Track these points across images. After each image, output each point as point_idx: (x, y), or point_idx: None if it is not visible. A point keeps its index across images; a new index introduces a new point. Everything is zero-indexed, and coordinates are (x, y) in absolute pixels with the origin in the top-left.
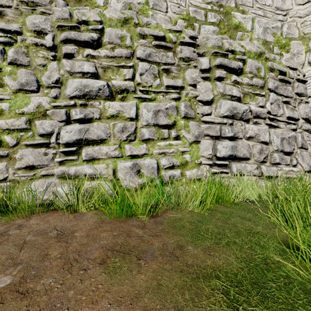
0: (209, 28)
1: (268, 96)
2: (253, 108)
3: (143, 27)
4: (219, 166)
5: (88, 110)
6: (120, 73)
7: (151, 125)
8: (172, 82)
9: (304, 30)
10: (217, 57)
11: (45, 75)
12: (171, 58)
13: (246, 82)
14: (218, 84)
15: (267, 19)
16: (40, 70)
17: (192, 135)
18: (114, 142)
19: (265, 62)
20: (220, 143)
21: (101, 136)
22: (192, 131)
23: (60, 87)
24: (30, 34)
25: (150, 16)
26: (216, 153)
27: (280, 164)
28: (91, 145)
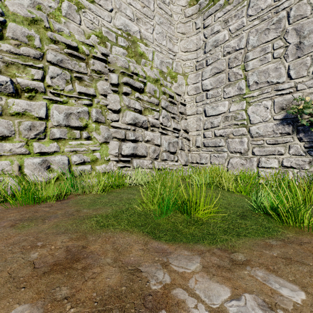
0: (120, 50)
1: (161, 112)
2: (150, 119)
3: (55, 33)
4: (124, 162)
5: None
6: (28, 72)
7: (62, 125)
8: (85, 89)
9: (185, 70)
10: (124, 76)
11: None
12: (84, 68)
13: (146, 100)
14: (124, 98)
15: (163, 55)
16: None
17: (102, 137)
18: (20, 139)
19: (160, 87)
20: (125, 144)
21: (3, 132)
22: (102, 134)
23: None
24: None
25: (63, 23)
26: (121, 152)
27: (167, 160)
28: None
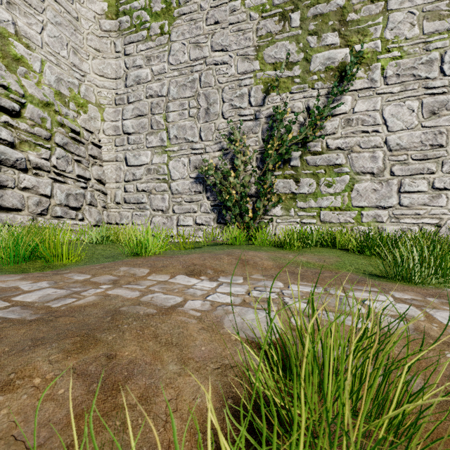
0: None
1: (55, 150)
2: (32, 158)
3: None
4: None
5: None
6: None
7: None
8: None
9: (100, 100)
10: None
11: None
12: None
13: (24, 129)
14: None
15: (62, 70)
16: None
17: None
18: None
19: (55, 114)
20: None
21: None
22: None
23: None
24: None
25: None
26: None
27: (63, 217)
28: None
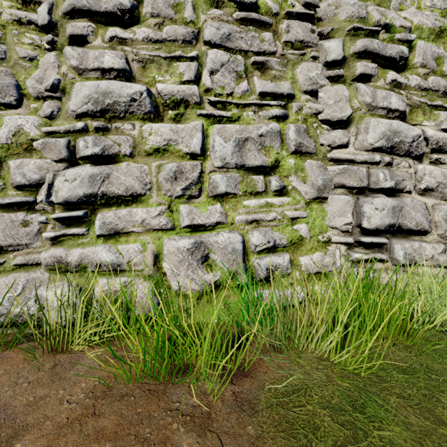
0: None
1: None
2: (431, 133)
3: None
4: (368, 247)
5: (110, 139)
6: (173, 71)
7: (231, 166)
8: (272, 86)
9: None
10: (357, 37)
11: (34, 76)
12: (269, 43)
13: (416, 84)
14: (361, 88)
15: None
16: (24, 67)
17: (312, 187)
18: (158, 200)
19: None
20: (369, 200)
21: (133, 188)
22: (310, 179)
23: (60, 99)
24: (10, 3)
25: None
26: (361, 221)
27: None
28: (114, 206)
